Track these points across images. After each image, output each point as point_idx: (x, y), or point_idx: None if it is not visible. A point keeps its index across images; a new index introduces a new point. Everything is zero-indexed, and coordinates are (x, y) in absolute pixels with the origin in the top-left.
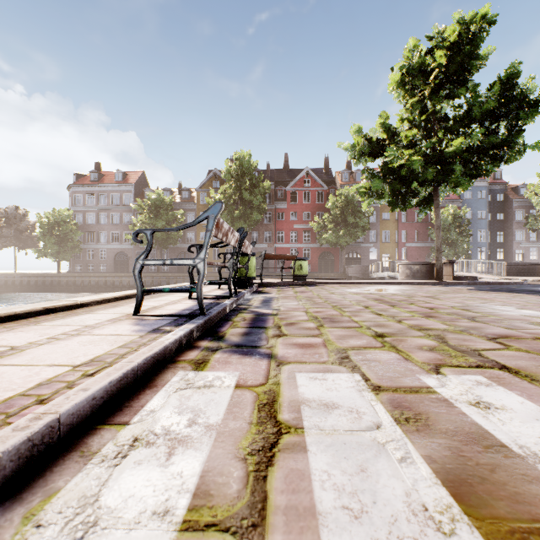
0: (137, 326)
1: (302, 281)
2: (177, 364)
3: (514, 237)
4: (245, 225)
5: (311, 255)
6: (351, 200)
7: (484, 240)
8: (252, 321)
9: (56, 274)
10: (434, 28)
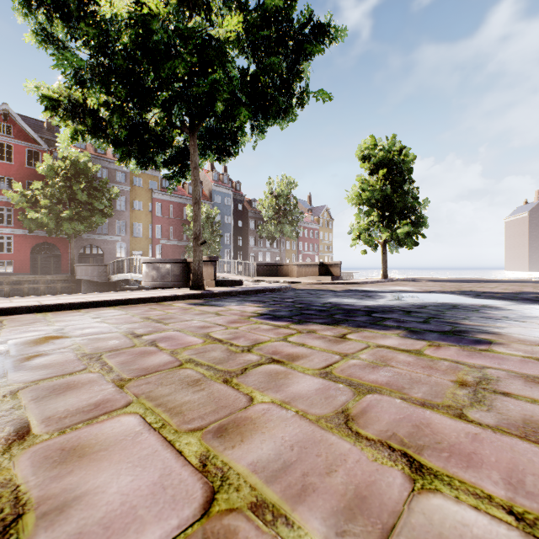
0: None
1: None
2: None
3: (249, 242)
4: None
5: (16, 246)
6: (84, 170)
7: (230, 243)
8: None
9: None
10: None
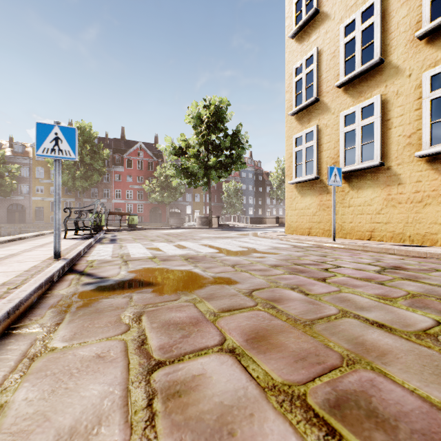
0: (73, 240)
1: (134, 228)
2: (96, 245)
3: (266, 202)
4: (86, 184)
5: (144, 209)
6: None
7: (252, 203)
8: (111, 240)
9: None
10: (206, 96)
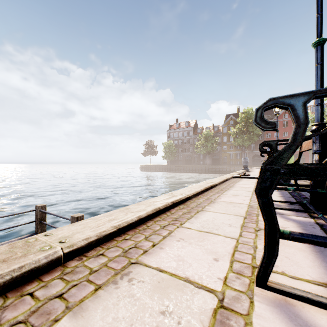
0: None
1: None
2: None
3: None
4: (249, 143)
5: None
6: None
7: None
8: None
9: (169, 165)
10: None
